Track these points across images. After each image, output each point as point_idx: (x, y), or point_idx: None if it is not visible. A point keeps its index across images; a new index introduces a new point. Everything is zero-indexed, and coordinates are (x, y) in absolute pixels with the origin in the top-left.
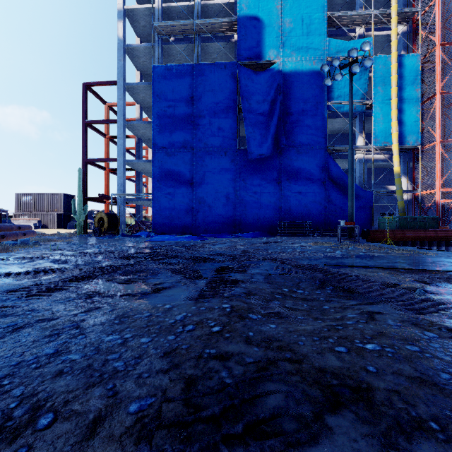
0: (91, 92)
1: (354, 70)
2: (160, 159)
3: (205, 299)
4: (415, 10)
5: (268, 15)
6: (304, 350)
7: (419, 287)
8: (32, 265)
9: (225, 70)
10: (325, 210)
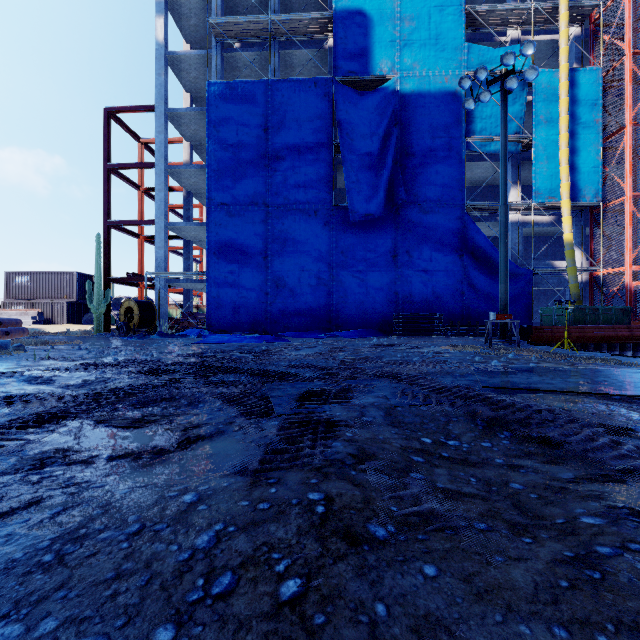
0: (117, 122)
1: (510, 85)
2: (219, 222)
3: (274, 471)
4: (594, 4)
5: (379, 9)
6: None
7: None
8: None
9: (315, 90)
10: (462, 297)
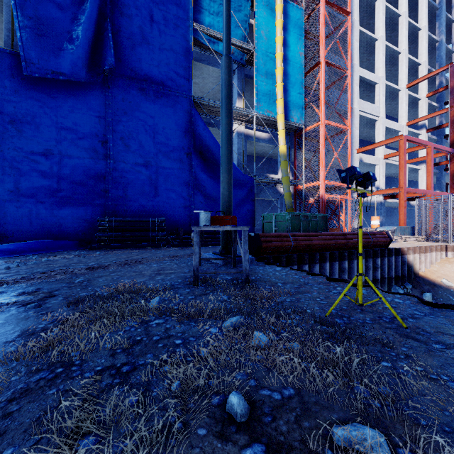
0: None
1: None
2: None
3: None
4: None
5: None
6: None
7: None
8: None
9: None
10: (189, 201)
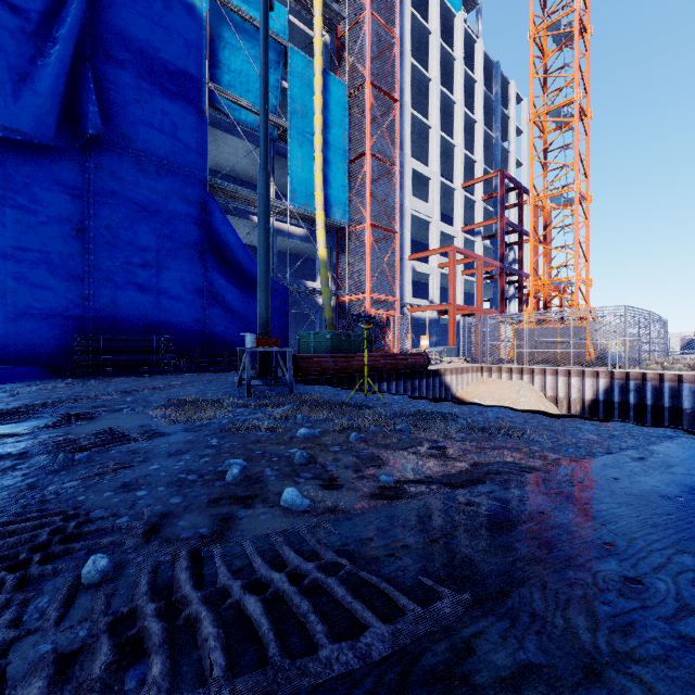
0: None
1: None
2: None
3: None
4: (342, 14)
5: None
6: None
7: None
8: None
9: None
10: (204, 314)
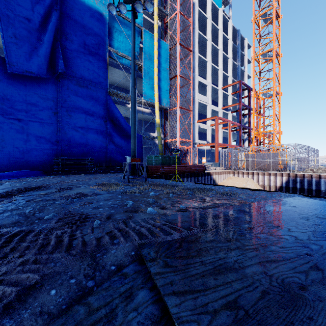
0: None
1: (138, 9)
2: None
3: None
4: (167, 13)
5: None
6: None
7: None
8: None
9: None
10: (106, 148)
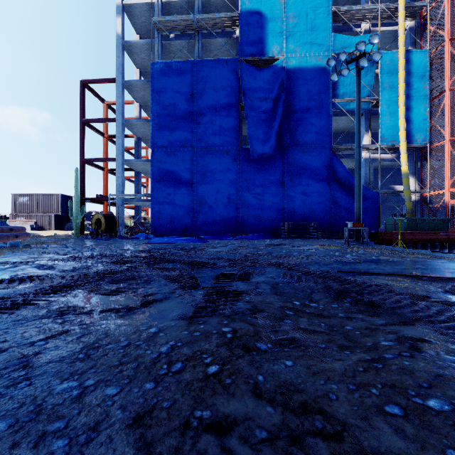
0: (89, 90)
1: (362, 64)
2: (160, 159)
3: (202, 317)
4: (423, 5)
5: (271, 10)
6: (341, 412)
7: (454, 300)
8: (12, 272)
9: (227, 67)
10: (330, 211)
